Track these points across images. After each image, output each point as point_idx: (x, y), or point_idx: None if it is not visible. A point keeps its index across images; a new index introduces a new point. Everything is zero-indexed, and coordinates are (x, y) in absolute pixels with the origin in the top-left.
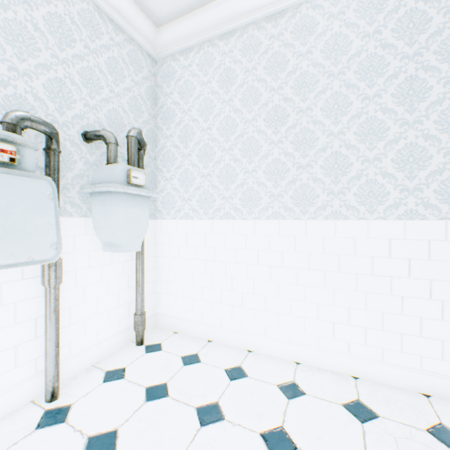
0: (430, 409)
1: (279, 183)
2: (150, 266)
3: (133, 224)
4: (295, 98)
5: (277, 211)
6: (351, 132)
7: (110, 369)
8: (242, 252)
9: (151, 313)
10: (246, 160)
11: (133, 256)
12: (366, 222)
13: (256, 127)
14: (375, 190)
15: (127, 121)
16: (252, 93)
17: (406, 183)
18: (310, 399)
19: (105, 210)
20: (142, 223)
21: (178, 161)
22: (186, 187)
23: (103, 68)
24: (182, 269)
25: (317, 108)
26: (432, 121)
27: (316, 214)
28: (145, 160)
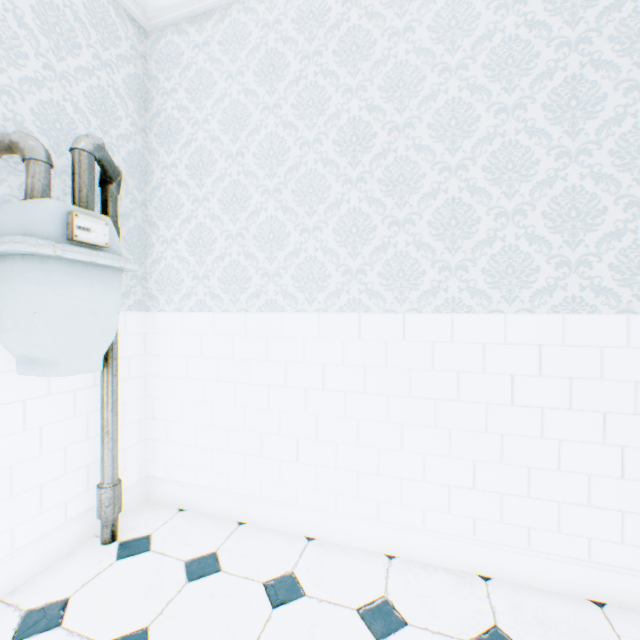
0: (611, 633)
1: (360, 251)
2: (135, 394)
3: (82, 321)
4: (387, 105)
5: (356, 298)
6: (479, 166)
7: (36, 606)
8: (298, 367)
9: (137, 478)
10: (304, 210)
11: (99, 378)
12: (502, 317)
13: (322, 154)
14: (516, 263)
15: (85, 130)
16: (313, 95)
17: (565, 253)
18: (416, 636)
19: (12, 292)
20: (103, 318)
21: (187, 209)
22: (201, 255)
23: (28, 19)
24: (193, 399)
25: (423, 124)
26: (606, 151)
27: (421, 304)
28: (125, 205)
